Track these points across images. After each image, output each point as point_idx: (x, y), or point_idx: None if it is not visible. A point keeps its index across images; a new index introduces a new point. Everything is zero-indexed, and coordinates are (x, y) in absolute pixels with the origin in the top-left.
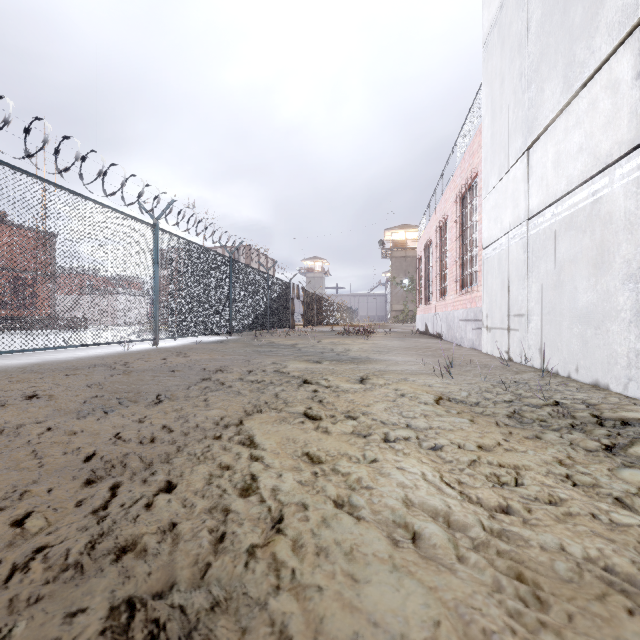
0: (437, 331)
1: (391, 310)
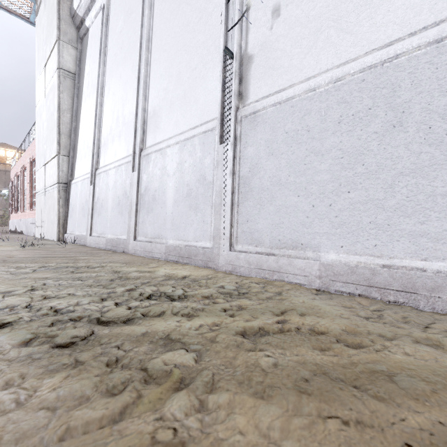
0: (21, 230)
1: None
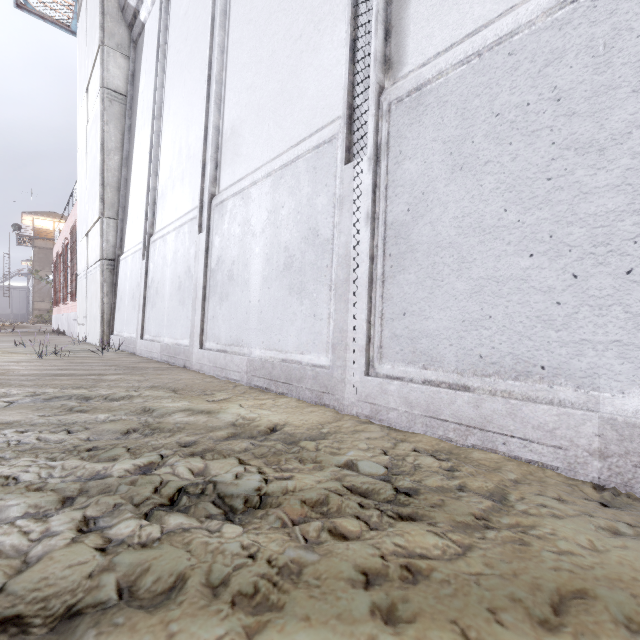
0: (64, 329)
1: (33, 308)
